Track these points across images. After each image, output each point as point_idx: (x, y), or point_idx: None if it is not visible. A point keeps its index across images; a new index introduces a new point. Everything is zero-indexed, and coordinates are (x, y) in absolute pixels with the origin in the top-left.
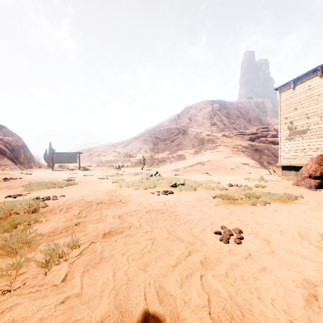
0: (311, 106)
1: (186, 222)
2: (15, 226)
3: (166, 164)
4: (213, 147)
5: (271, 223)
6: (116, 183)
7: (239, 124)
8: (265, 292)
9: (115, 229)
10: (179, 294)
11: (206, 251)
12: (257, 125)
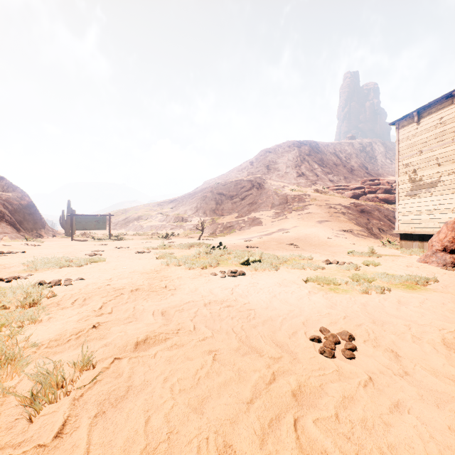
0: (444, 147)
1: (265, 321)
2: None
3: (234, 232)
4: (300, 207)
5: (396, 323)
6: (161, 259)
7: (337, 175)
8: (406, 453)
9: (154, 334)
10: None
11: (300, 372)
12: (362, 176)
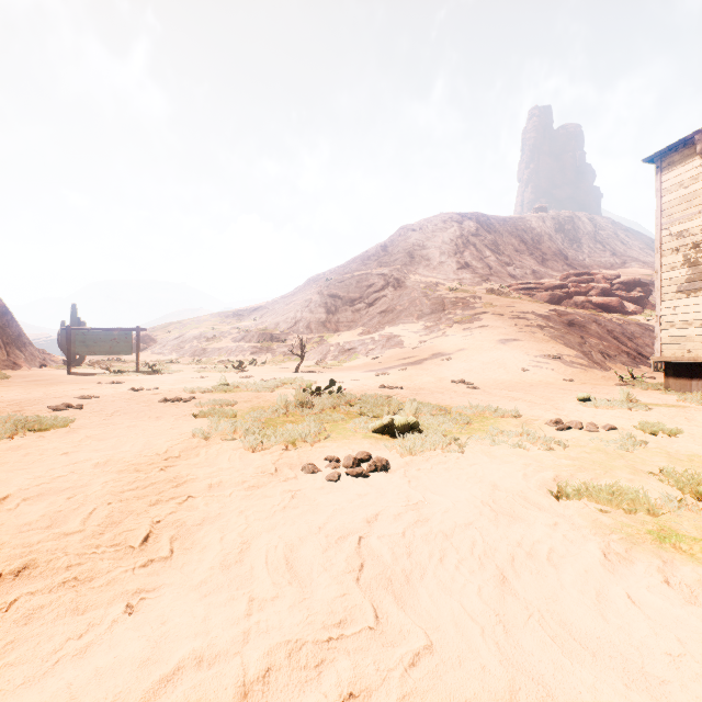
0: None
1: None
2: None
3: (356, 358)
4: (467, 316)
5: None
6: (204, 418)
7: (521, 268)
8: None
9: None
10: None
11: None
12: (560, 269)
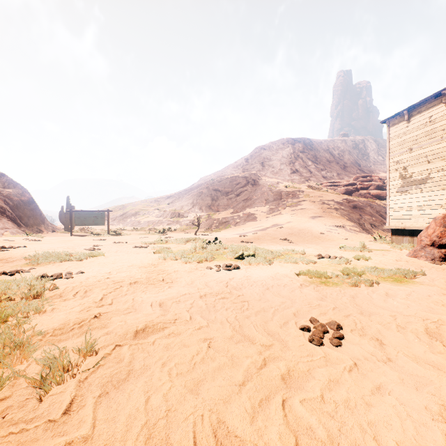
0: (433, 145)
1: (258, 312)
2: (4, 319)
3: (229, 227)
4: (294, 203)
5: (382, 314)
6: (158, 254)
7: (330, 172)
8: (384, 429)
9: (153, 324)
10: (250, 435)
11: (290, 358)
12: (355, 173)
